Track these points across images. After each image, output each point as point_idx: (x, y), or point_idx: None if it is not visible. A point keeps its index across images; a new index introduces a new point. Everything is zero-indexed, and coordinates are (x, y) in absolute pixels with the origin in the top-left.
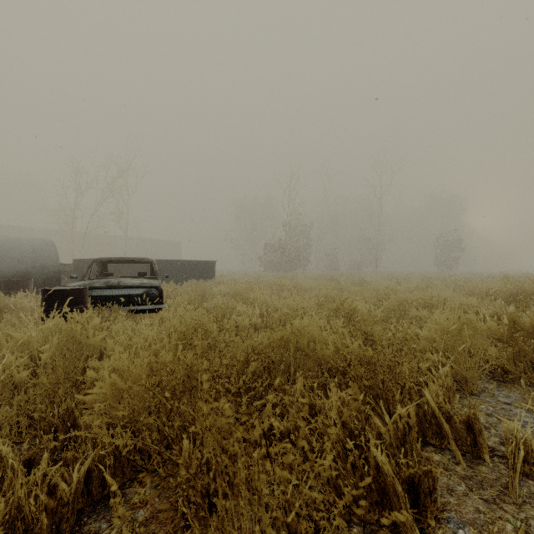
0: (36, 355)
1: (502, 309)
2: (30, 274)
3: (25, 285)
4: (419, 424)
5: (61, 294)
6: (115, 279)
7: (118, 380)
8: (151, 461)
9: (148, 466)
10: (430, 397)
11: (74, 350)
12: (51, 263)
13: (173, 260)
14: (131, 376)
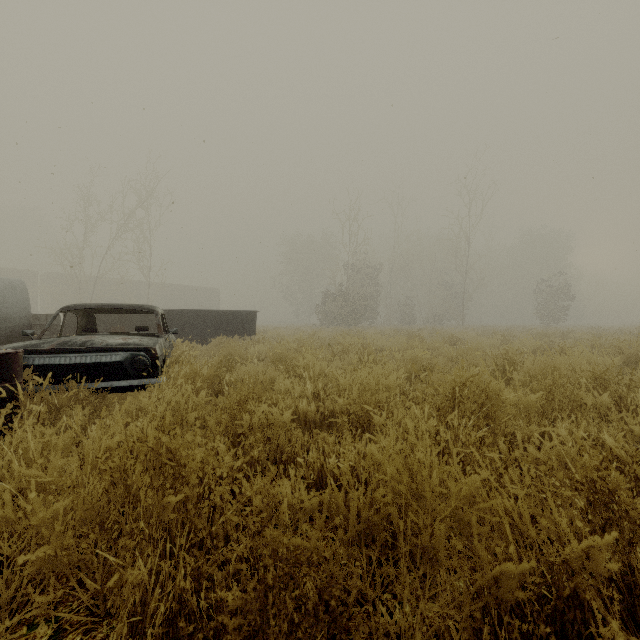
0: None
1: None
2: None
3: None
4: None
5: None
6: (84, 337)
7: None
8: None
9: None
10: None
11: None
12: (17, 313)
13: (200, 310)
14: None
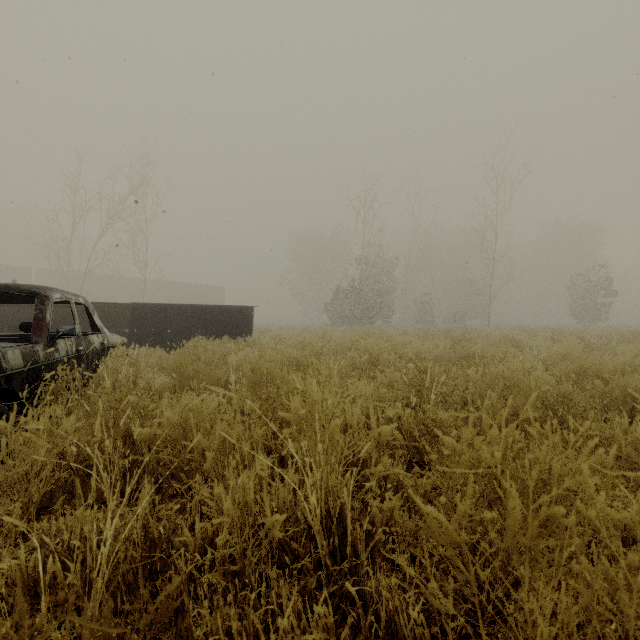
0: None
1: None
2: None
3: None
4: None
5: None
6: None
7: None
8: None
9: None
10: None
11: None
12: None
13: (182, 305)
14: None
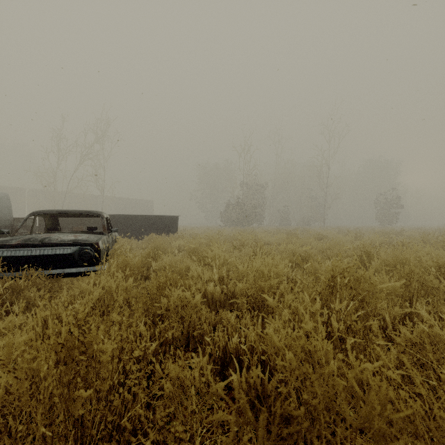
0: None
1: None
2: None
3: None
4: None
5: None
6: (44, 235)
7: None
8: None
9: None
10: None
11: None
12: (2, 217)
13: (138, 215)
14: None
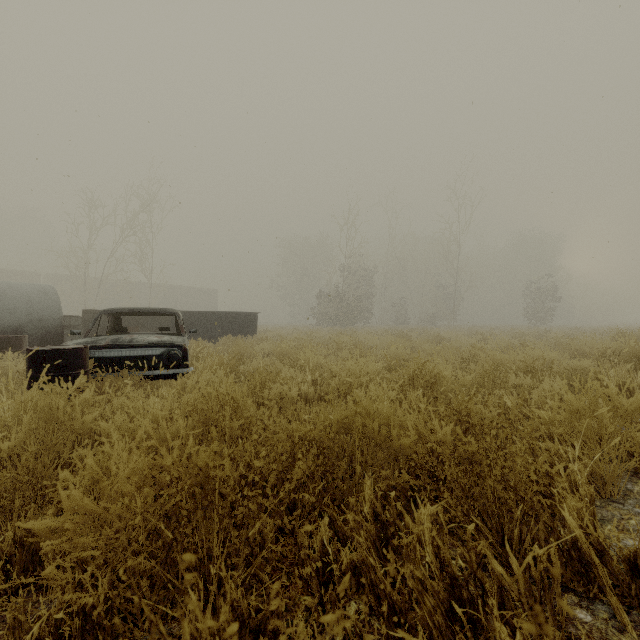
0: (0, 442)
1: (631, 375)
2: (24, 328)
3: (17, 343)
4: (549, 556)
5: (52, 356)
6: (127, 336)
7: (85, 499)
8: (139, 625)
9: (134, 633)
10: (574, 521)
11: (55, 435)
12: (51, 315)
13: (206, 312)
14: (104, 494)
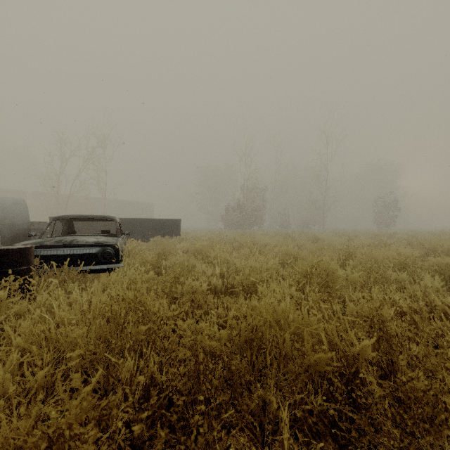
0: None
1: None
2: None
3: None
4: None
5: None
6: (70, 237)
7: None
8: None
9: None
10: None
11: None
12: (21, 221)
13: (142, 219)
14: None
